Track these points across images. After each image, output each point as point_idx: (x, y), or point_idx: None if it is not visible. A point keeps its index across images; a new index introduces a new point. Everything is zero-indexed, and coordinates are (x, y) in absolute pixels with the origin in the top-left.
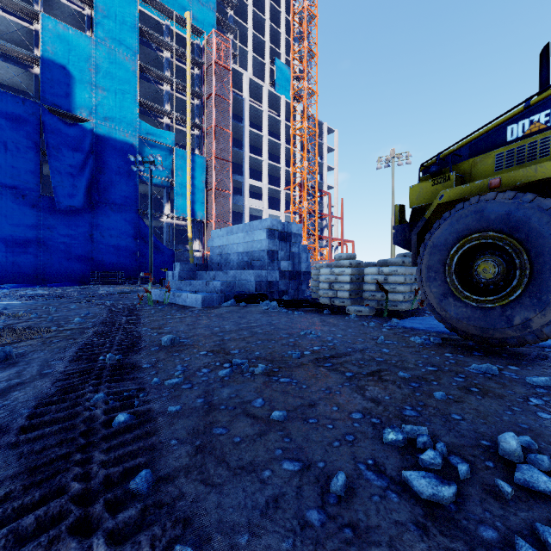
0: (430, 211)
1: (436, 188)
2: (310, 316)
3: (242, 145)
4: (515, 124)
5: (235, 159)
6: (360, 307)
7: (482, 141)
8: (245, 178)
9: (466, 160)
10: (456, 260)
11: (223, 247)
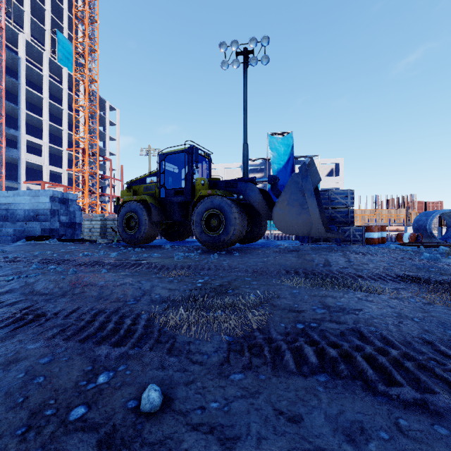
0: (122, 203)
1: (128, 193)
2: (76, 244)
3: (17, 99)
4: (148, 178)
5: (8, 112)
6: (104, 239)
7: (142, 180)
8: (22, 133)
9: (138, 185)
10: (126, 220)
11: (9, 204)
